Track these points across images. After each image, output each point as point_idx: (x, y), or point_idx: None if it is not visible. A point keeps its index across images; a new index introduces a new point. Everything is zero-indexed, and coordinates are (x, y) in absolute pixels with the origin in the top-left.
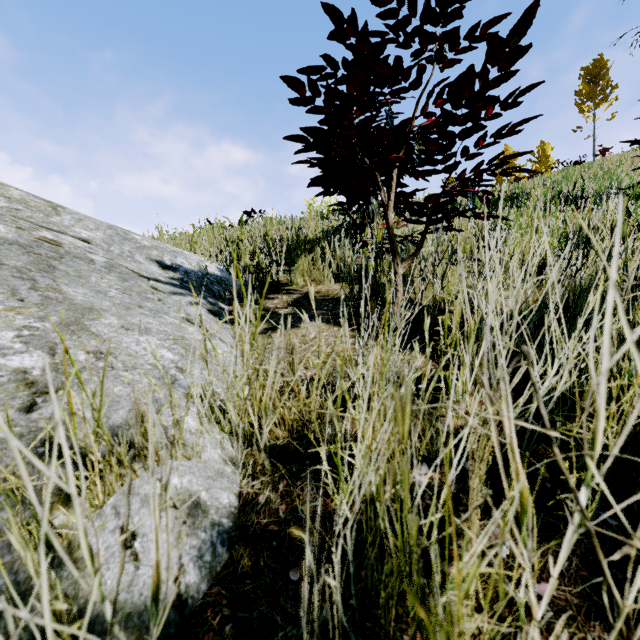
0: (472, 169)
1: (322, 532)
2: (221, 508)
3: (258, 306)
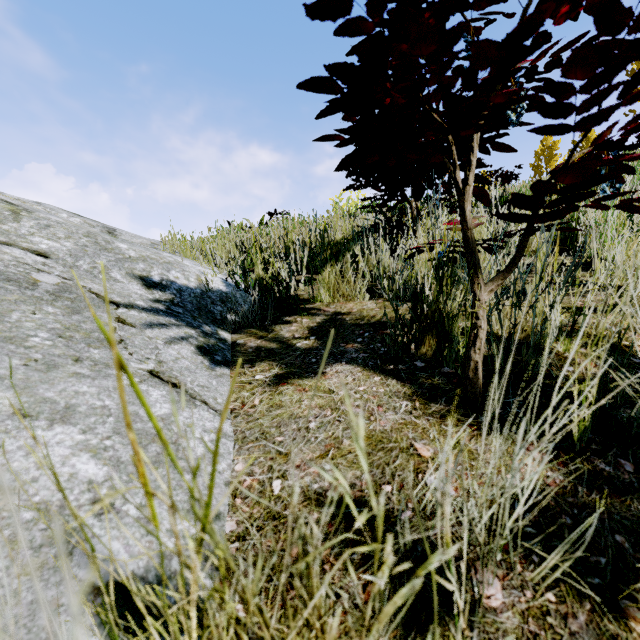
0: (626, 123)
1: None
2: None
3: (270, 334)
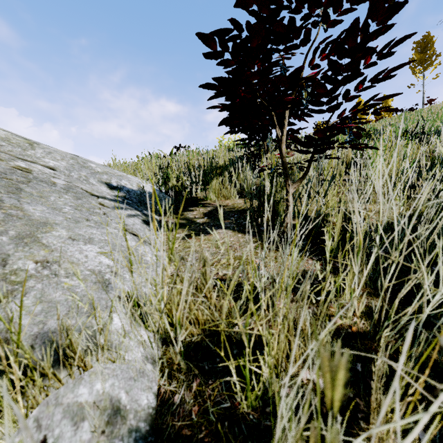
0: (350, 109)
1: (231, 439)
2: (139, 411)
3: (181, 216)
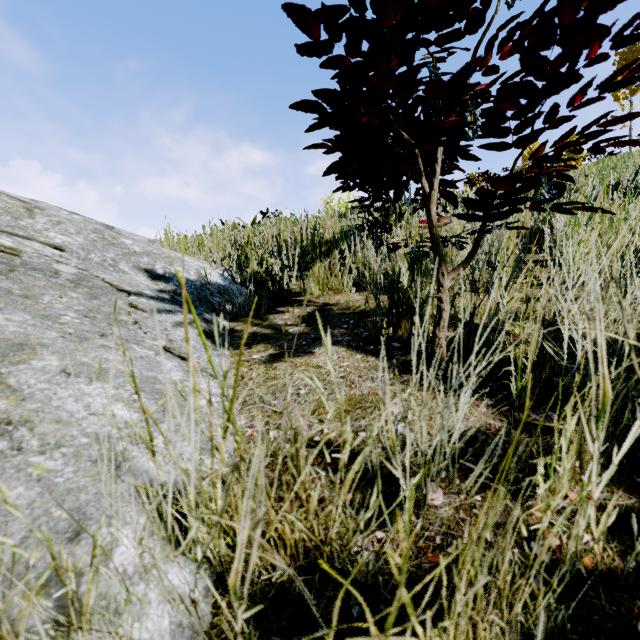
0: (554, 142)
1: None
2: None
3: (264, 322)
